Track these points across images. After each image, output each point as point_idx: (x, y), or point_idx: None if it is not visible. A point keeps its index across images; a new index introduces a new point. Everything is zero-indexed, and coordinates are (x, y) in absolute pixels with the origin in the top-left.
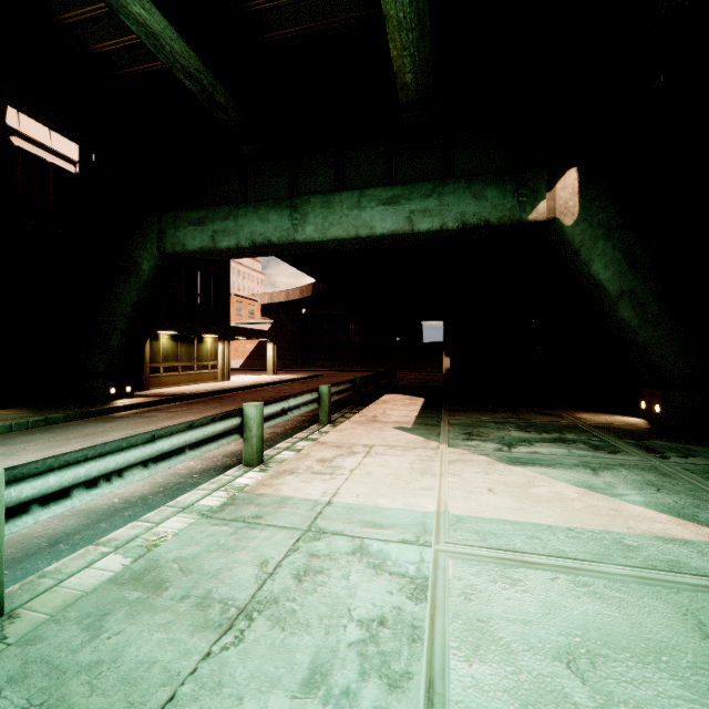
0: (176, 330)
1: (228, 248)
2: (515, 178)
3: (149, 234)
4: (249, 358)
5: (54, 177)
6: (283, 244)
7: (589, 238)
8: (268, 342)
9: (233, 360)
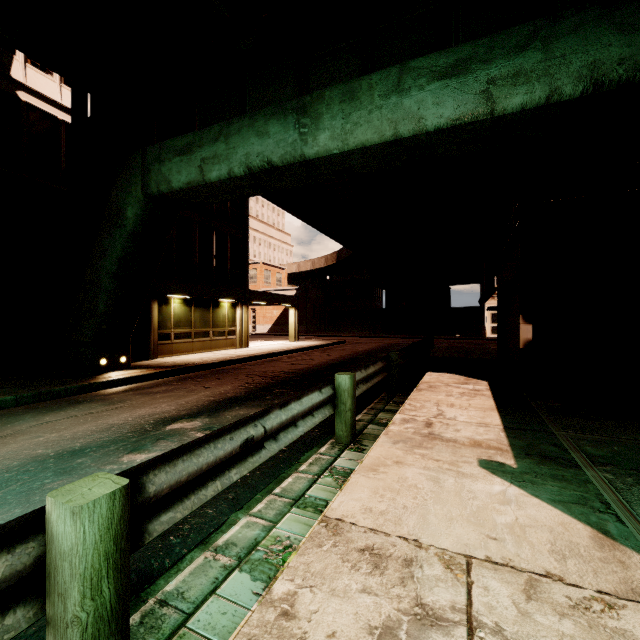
0: (188, 294)
1: (219, 180)
2: None
3: (133, 174)
4: (276, 323)
5: (66, 136)
6: (287, 165)
7: None
8: (290, 308)
9: (261, 325)
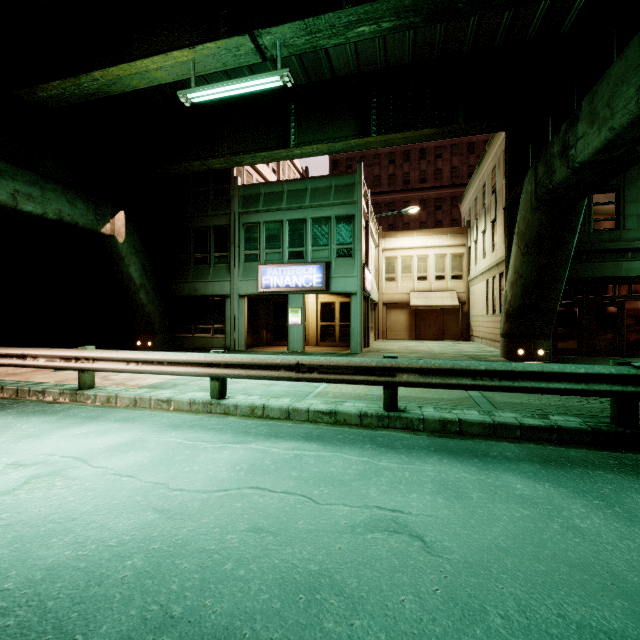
0: None
1: None
2: (95, 202)
3: None
4: None
5: None
6: None
7: (130, 253)
8: None
9: None
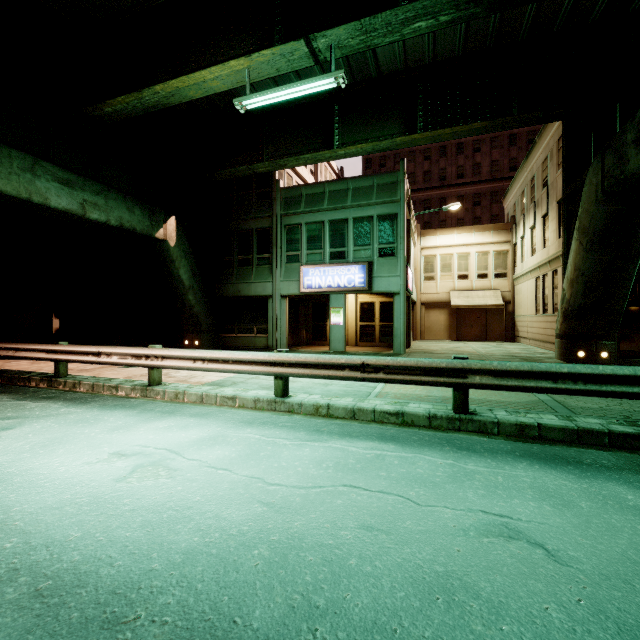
0: None
1: None
2: (150, 209)
3: None
4: None
5: None
6: None
7: (180, 256)
8: None
9: None
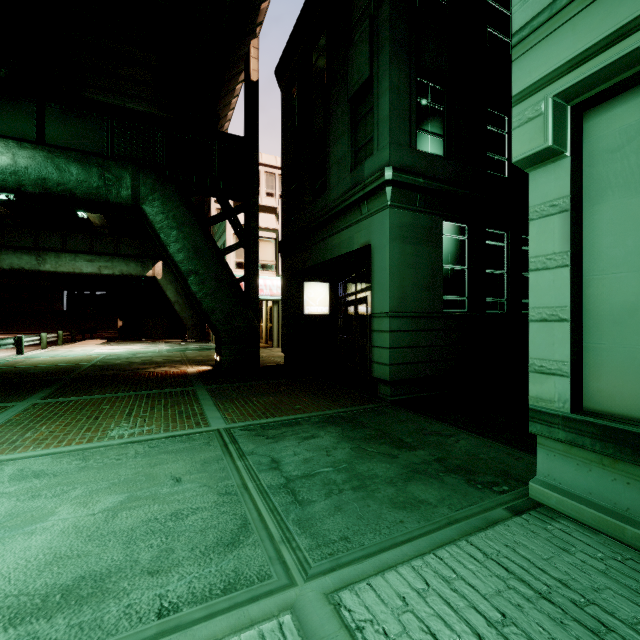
0: None
1: None
2: (142, 261)
3: None
4: None
5: None
6: (31, 270)
7: (166, 284)
8: None
9: None
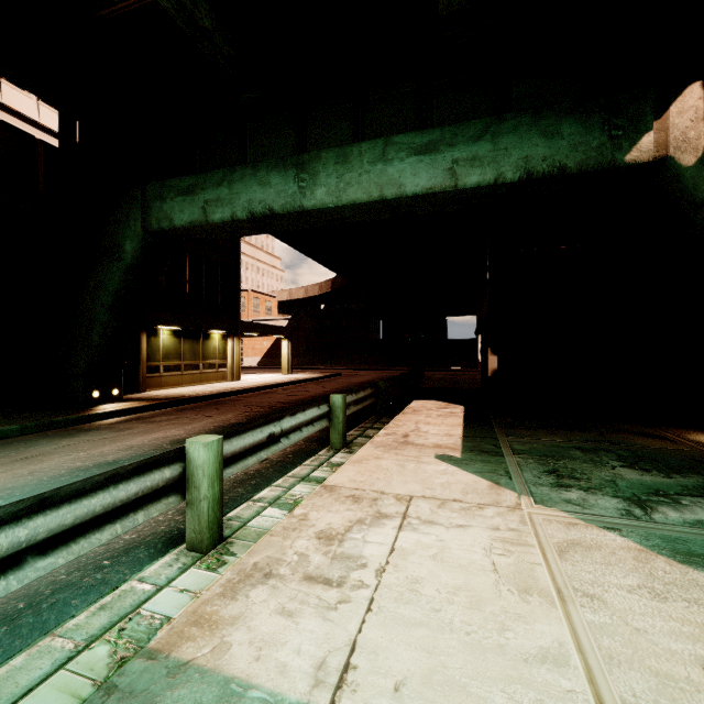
0: (178, 325)
1: (222, 222)
2: (605, 104)
3: (132, 209)
4: (266, 355)
5: (44, 156)
6: (287, 213)
7: None
8: (283, 339)
9: (250, 358)
